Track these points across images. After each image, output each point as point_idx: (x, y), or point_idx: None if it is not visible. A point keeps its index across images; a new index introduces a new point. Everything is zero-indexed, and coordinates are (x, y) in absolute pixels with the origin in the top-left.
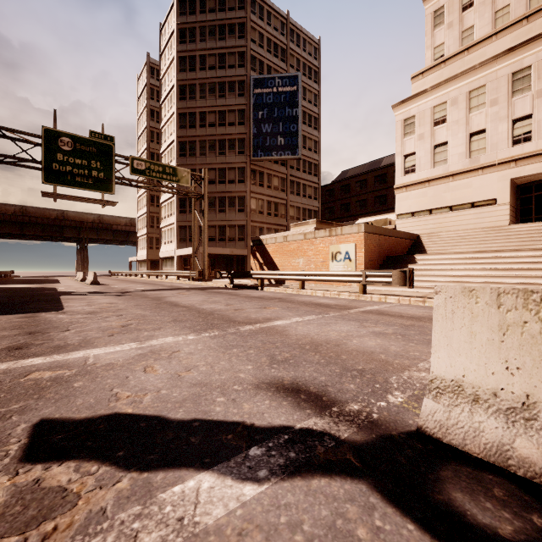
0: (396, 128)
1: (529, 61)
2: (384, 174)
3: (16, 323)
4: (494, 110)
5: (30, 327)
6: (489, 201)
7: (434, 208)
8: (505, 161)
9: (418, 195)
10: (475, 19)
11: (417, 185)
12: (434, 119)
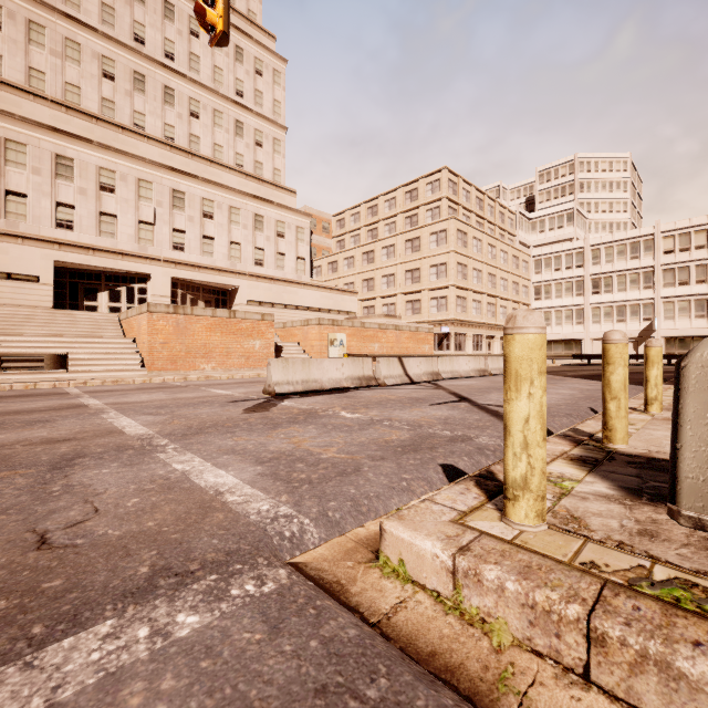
0: None
1: (73, 154)
2: None
3: None
4: (38, 180)
5: None
6: (30, 276)
7: None
8: (50, 240)
9: None
10: (4, 51)
11: None
12: None
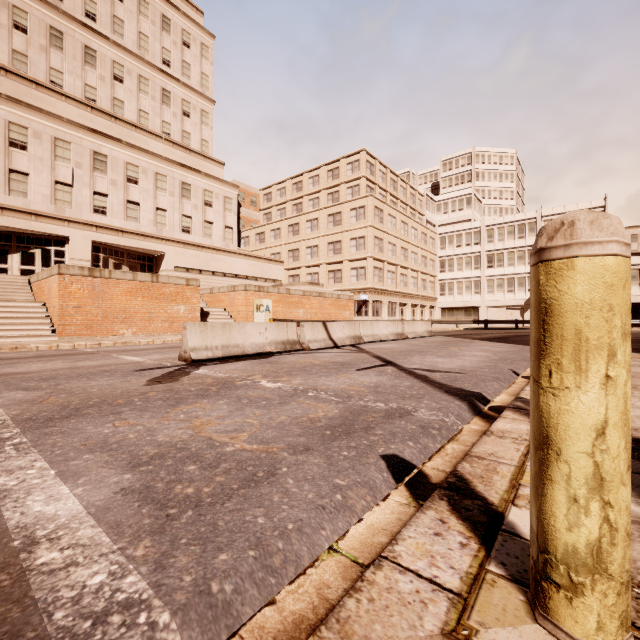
0: None
1: None
2: None
3: None
4: None
5: None
6: None
7: None
8: None
9: None
10: None
11: None
12: None
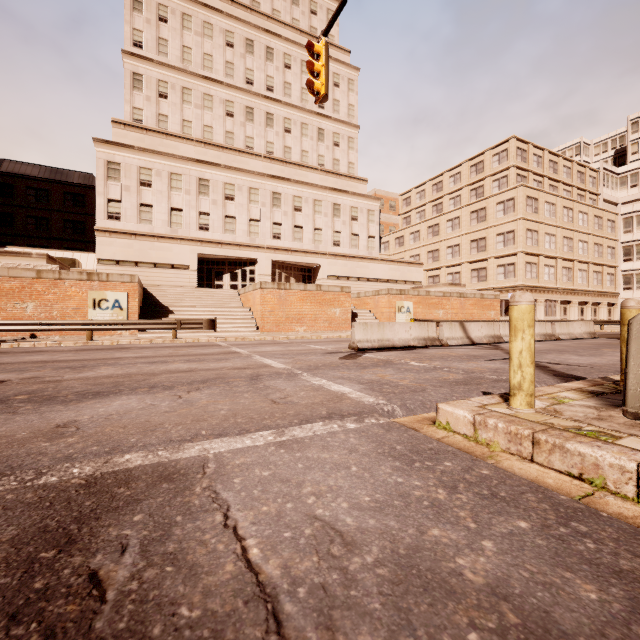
0: (98, 165)
1: (209, 176)
2: (8, 185)
3: (104, 379)
4: (189, 198)
5: (151, 374)
6: (184, 266)
7: (141, 262)
8: (195, 239)
9: (125, 245)
10: (169, 112)
11: (123, 235)
12: (140, 179)
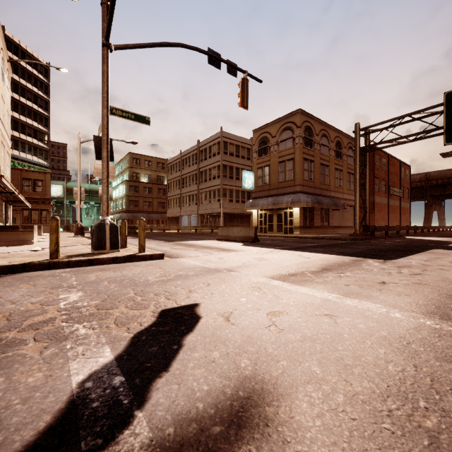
0: None
1: None
2: None
3: (339, 262)
4: None
5: (335, 266)
6: None
7: None
8: None
9: None
10: None
11: None
12: None
